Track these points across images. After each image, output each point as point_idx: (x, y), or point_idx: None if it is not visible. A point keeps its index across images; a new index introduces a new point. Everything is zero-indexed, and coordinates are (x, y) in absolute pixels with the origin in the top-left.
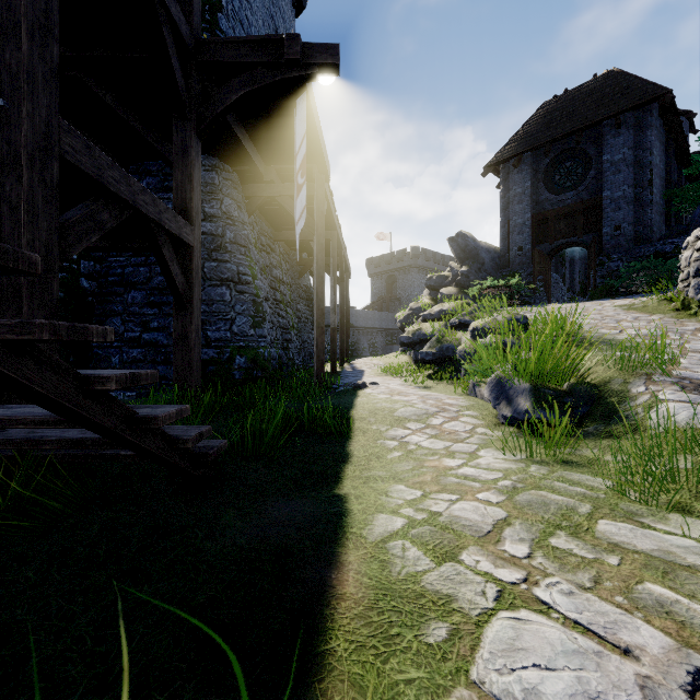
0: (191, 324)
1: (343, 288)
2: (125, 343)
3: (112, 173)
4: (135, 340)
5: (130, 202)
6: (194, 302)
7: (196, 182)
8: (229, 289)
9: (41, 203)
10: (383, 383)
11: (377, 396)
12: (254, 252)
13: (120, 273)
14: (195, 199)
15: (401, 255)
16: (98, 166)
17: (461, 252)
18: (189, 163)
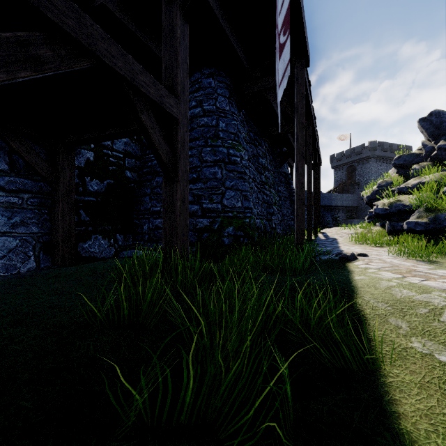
0: (177, 193)
1: (316, 171)
2: (151, 215)
3: None
4: (157, 213)
5: (85, 45)
6: (179, 172)
7: (182, 59)
8: (220, 168)
9: None
10: (371, 254)
11: (380, 274)
12: (242, 138)
13: (150, 166)
14: (180, 75)
15: (360, 149)
16: None
17: (434, 129)
18: (175, 41)
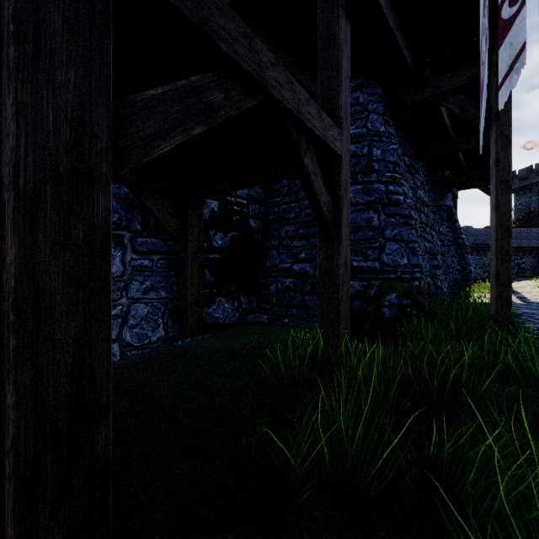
0: (338, 256)
1: None
2: (279, 273)
3: (223, 22)
4: (287, 270)
5: (255, 78)
6: (341, 228)
7: (344, 73)
8: (376, 212)
9: (60, 33)
10: None
11: None
12: (403, 167)
13: (277, 212)
14: (342, 95)
15: None
16: (199, 3)
17: None
18: (336, 50)
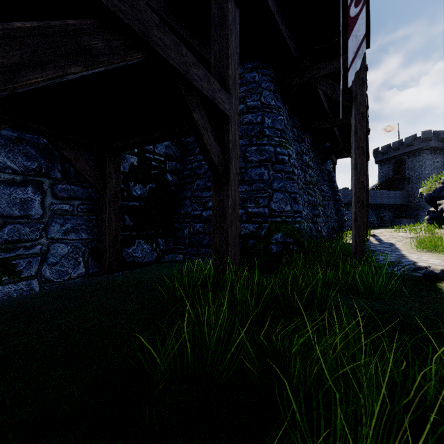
0: (228, 199)
1: (366, 167)
2: (192, 219)
3: None
4: (198, 217)
5: (138, 33)
6: (230, 176)
7: (233, 49)
8: (266, 169)
9: None
10: None
11: None
12: (289, 135)
13: (190, 168)
14: (231, 67)
15: (410, 140)
16: None
17: None
18: (226, 29)
